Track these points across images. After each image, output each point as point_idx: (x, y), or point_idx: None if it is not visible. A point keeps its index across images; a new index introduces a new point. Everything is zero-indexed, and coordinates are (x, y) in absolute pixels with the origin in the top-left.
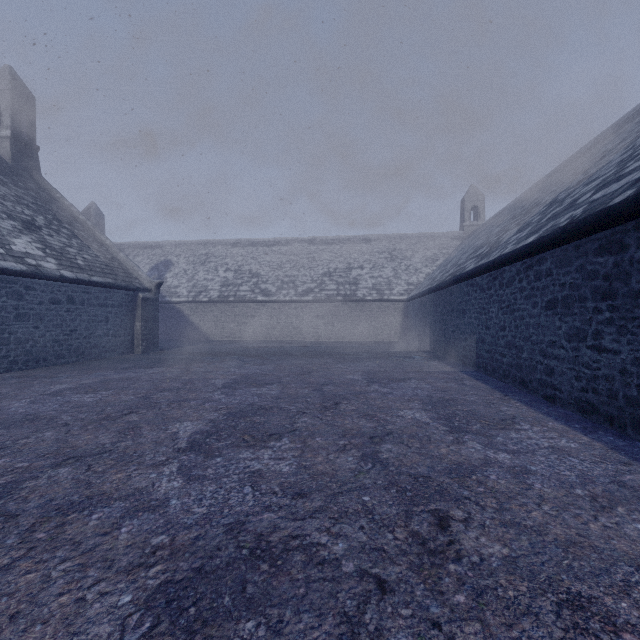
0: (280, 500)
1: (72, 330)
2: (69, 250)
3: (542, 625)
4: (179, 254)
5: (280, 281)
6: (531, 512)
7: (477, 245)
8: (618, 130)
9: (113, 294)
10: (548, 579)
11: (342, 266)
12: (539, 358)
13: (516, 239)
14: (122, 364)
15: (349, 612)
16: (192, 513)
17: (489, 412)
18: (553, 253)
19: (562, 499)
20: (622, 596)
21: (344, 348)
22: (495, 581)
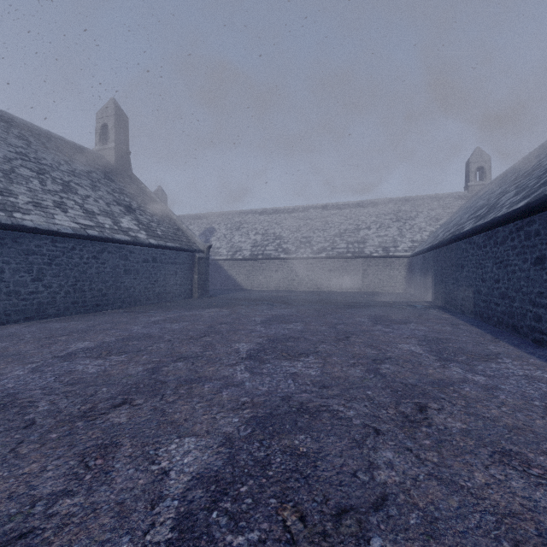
0: (311, 388)
1: (155, 281)
2: (152, 224)
3: (478, 458)
4: (220, 222)
5: (298, 241)
6: (491, 410)
7: (478, 206)
8: None
9: (180, 255)
10: (490, 441)
11: (351, 227)
12: (529, 307)
13: (510, 203)
14: (188, 305)
15: (357, 439)
16: (259, 389)
17: (476, 349)
18: (541, 216)
19: (520, 406)
20: (542, 454)
21: (353, 297)
22: (452, 438)
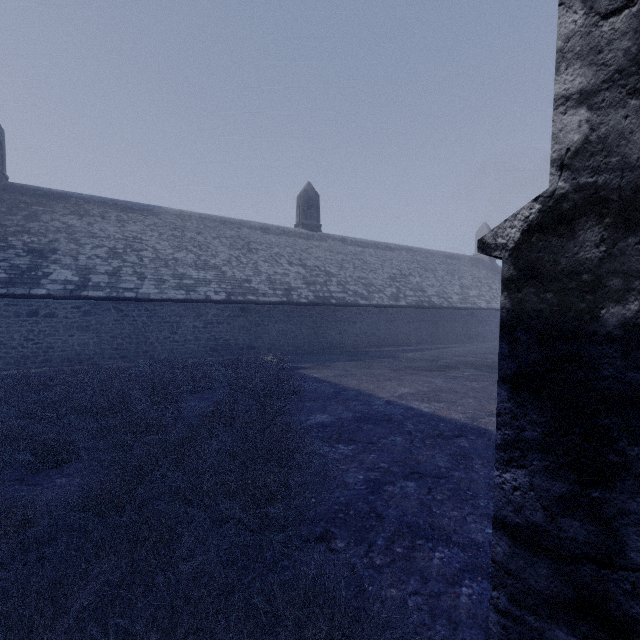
0: None
1: None
2: None
3: None
4: None
5: None
6: None
7: None
8: None
9: None
10: None
11: None
12: None
13: None
14: None
15: None
16: None
17: None
18: None
19: None
20: None
21: None
22: None
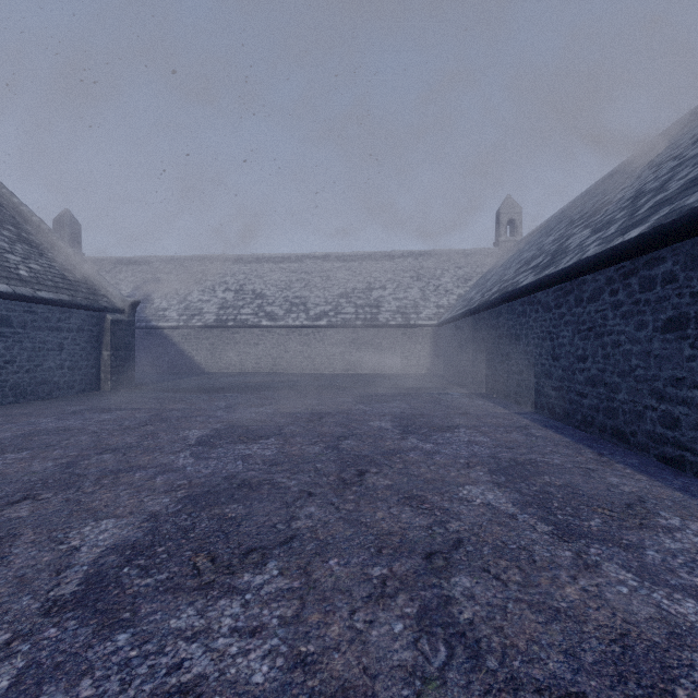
0: None
1: (8, 361)
2: (9, 257)
3: None
4: (170, 271)
5: (289, 303)
6: None
7: (526, 258)
8: (697, 117)
9: (70, 315)
10: None
11: (361, 286)
12: (650, 401)
13: (599, 239)
14: (74, 406)
15: None
16: None
17: (597, 488)
18: (678, 249)
19: None
20: None
21: (365, 382)
22: None
